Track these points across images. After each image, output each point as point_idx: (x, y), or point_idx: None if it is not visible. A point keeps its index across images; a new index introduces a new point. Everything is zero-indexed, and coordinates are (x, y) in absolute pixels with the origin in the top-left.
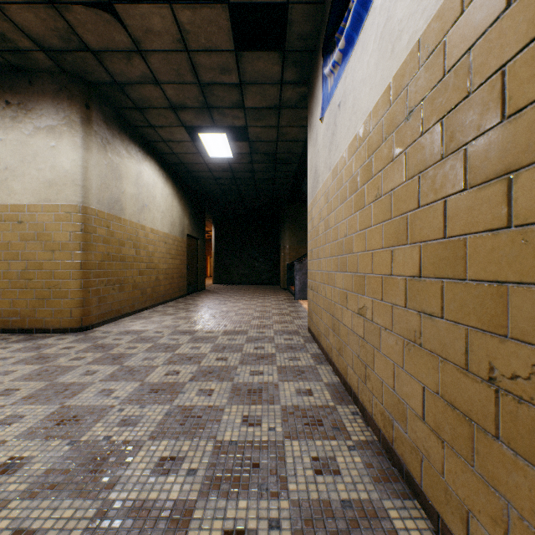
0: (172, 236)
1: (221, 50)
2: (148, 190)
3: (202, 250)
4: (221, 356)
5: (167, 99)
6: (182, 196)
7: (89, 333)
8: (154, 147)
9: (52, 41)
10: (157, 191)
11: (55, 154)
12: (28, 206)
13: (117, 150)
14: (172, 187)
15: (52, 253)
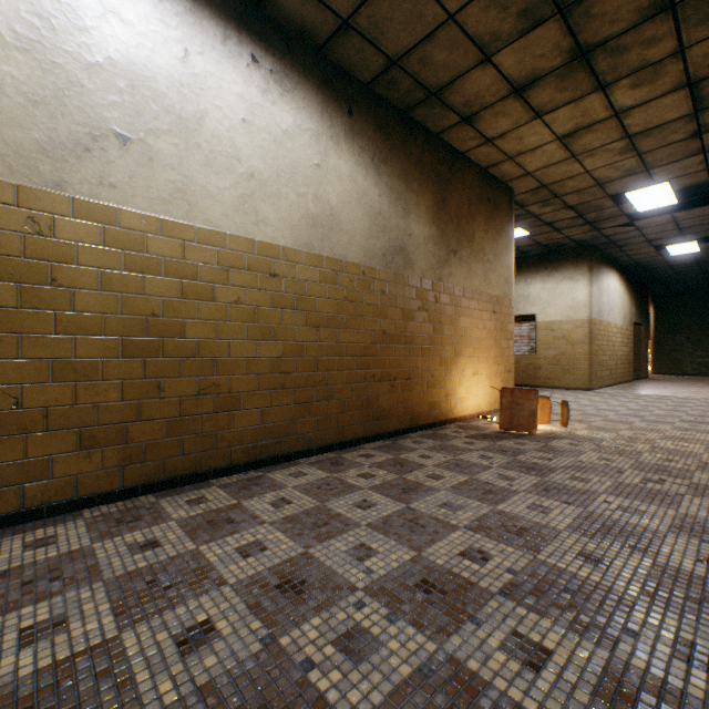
0: (623, 326)
1: (703, 215)
2: (611, 295)
3: (644, 336)
4: (708, 404)
5: (645, 239)
6: (629, 288)
7: (594, 391)
8: (614, 260)
9: (583, 239)
10: (615, 293)
11: (573, 291)
12: (556, 321)
13: (600, 277)
14: (623, 284)
15: (571, 346)
